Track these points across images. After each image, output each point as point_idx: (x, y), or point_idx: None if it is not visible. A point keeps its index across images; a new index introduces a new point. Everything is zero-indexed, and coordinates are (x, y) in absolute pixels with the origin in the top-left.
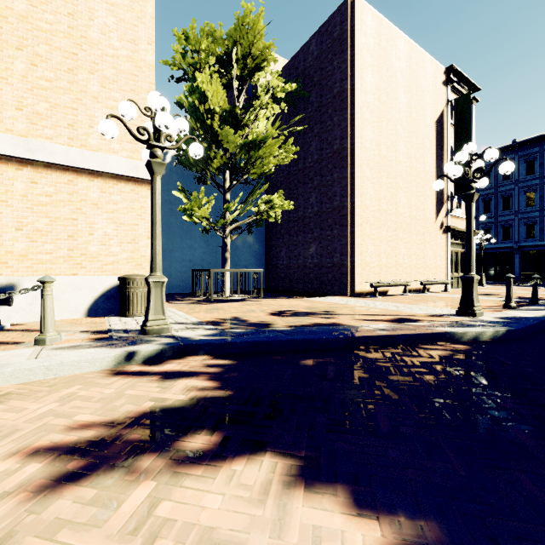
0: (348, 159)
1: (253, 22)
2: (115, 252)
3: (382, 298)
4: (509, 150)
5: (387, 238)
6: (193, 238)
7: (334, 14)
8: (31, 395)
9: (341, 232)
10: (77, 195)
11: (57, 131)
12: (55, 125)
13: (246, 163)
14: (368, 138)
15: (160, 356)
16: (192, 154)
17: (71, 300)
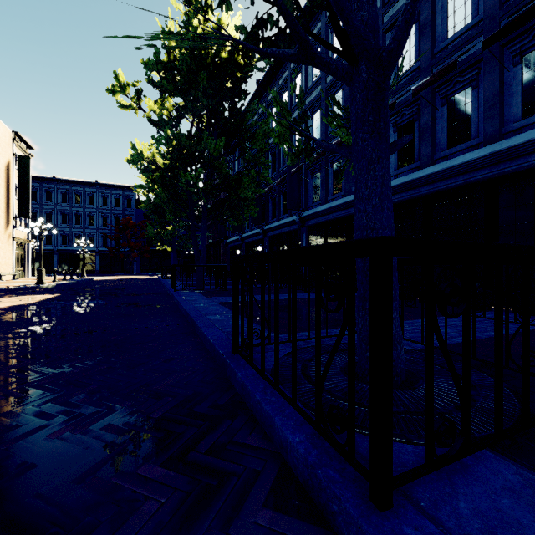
0: None
1: None
2: None
3: None
4: (51, 181)
5: None
6: None
7: None
8: None
9: None
10: None
11: None
12: None
13: None
14: None
15: None
16: None
17: None
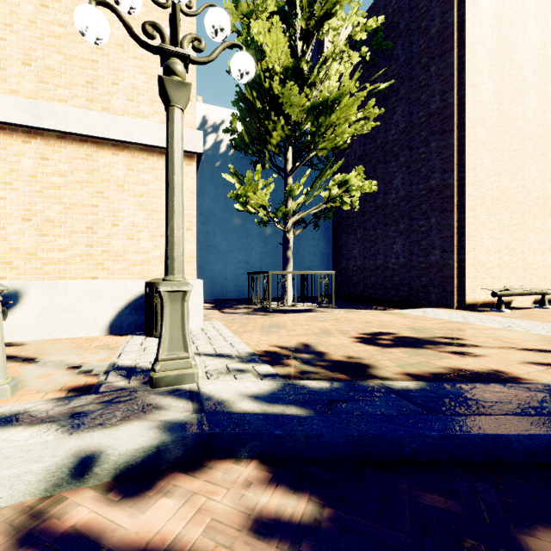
0: (454, 119)
1: None
2: (145, 248)
3: (513, 313)
4: None
5: (510, 226)
6: (250, 237)
7: None
8: None
9: (442, 220)
10: (98, 174)
11: (73, 91)
12: (71, 83)
13: (313, 134)
14: (483, 88)
15: (154, 461)
16: (236, 72)
17: (89, 311)
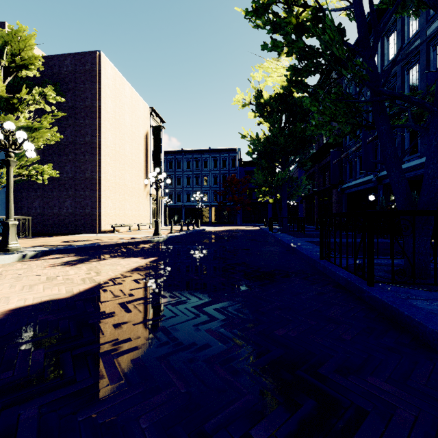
0: (97, 150)
1: (25, 37)
2: None
3: (118, 233)
4: (180, 153)
5: (119, 199)
6: None
7: (86, 53)
8: (4, 267)
9: (91, 193)
10: None
11: None
12: None
13: None
14: (109, 139)
15: (36, 256)
16: (30, 156)
17: None
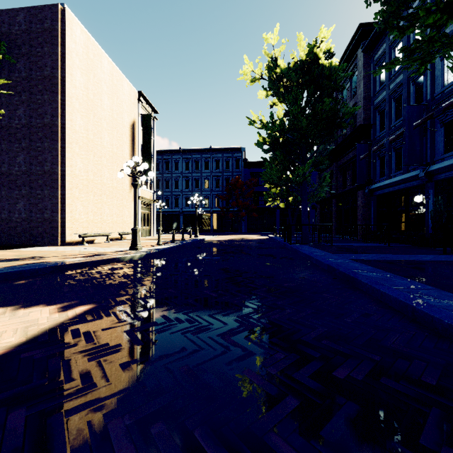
0: (59, 135)
1: None
2: None
3: (89, 245)
4: (178, 152)
5: (94, 200)
6: None
7: (45, 6)
8: None
9: (52, 192)
10: None
11: None
12: None
13: None
14: (77, 123)
15: None
16: None
17: None
